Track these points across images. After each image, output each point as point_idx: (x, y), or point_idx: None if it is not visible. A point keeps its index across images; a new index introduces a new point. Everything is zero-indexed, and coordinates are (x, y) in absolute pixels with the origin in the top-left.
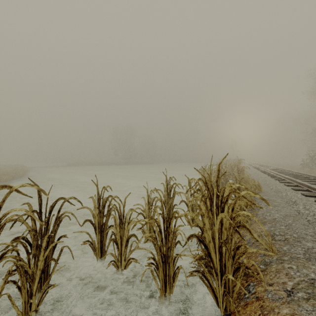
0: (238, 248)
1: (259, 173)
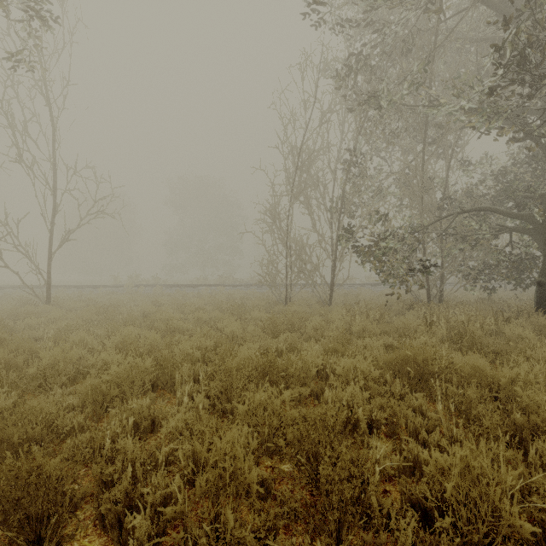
0: None
1: None
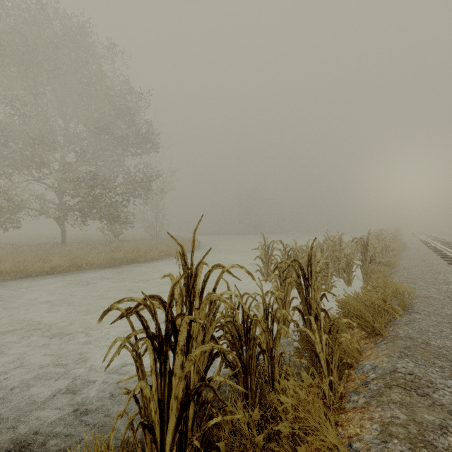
0: (386, 251)
1: (417, 241)
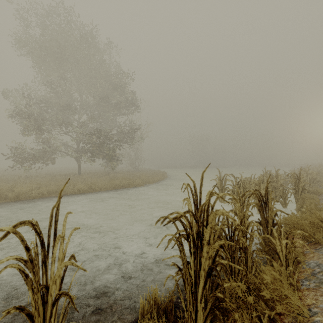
0: (313, 182)
1: None
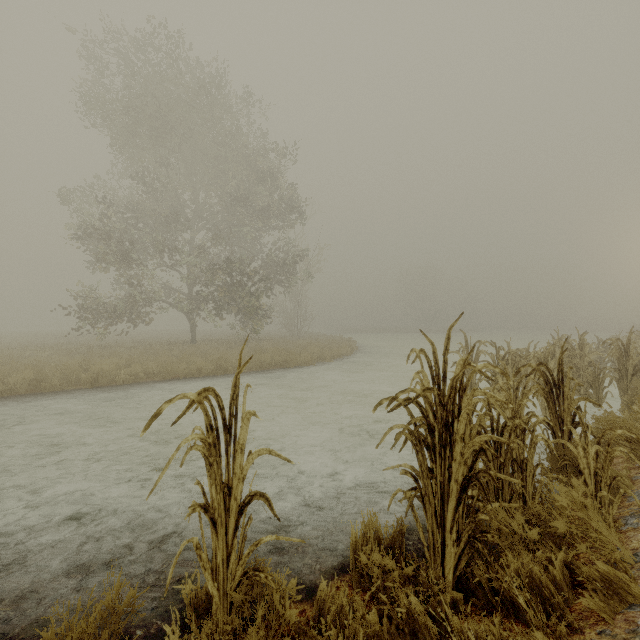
0: None
1: None
